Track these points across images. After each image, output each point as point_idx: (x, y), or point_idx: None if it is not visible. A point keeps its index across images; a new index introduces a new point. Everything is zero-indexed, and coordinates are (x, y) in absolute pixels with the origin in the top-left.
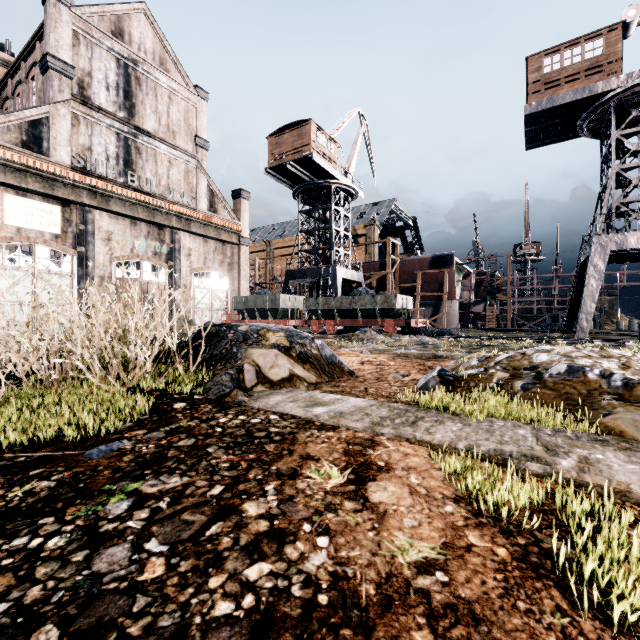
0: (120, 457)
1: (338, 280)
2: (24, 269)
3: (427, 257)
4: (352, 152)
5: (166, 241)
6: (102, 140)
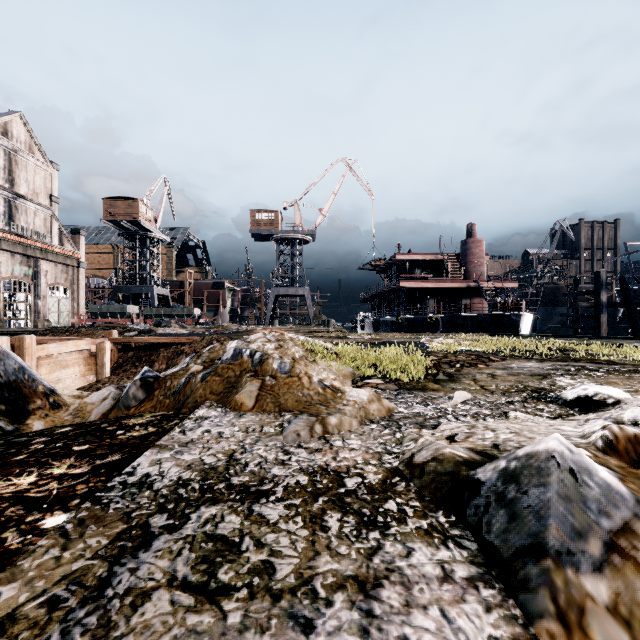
0: None
1: (155, 295)
2: None
3: (210, 282)
4: (160, 206)
5: (32, 266)
6: None
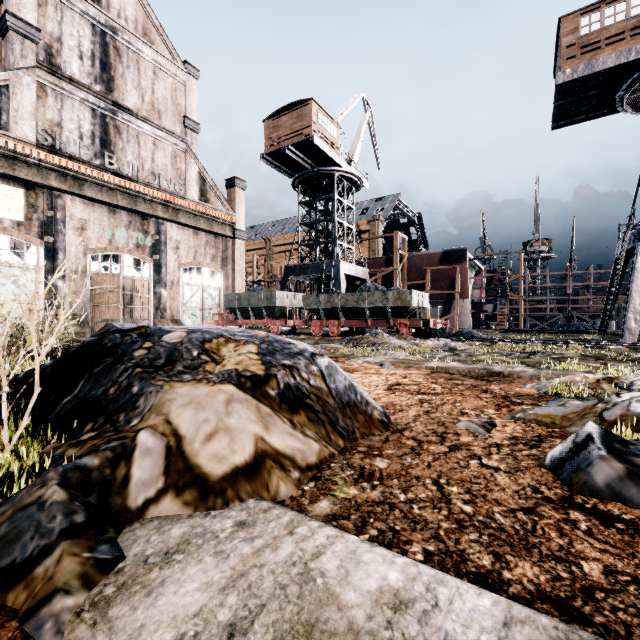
0: None
1: (341, 276)
2: None
3: (437, 252)
4: (356, 140)
5: (150, 232)
6: (74, 116)
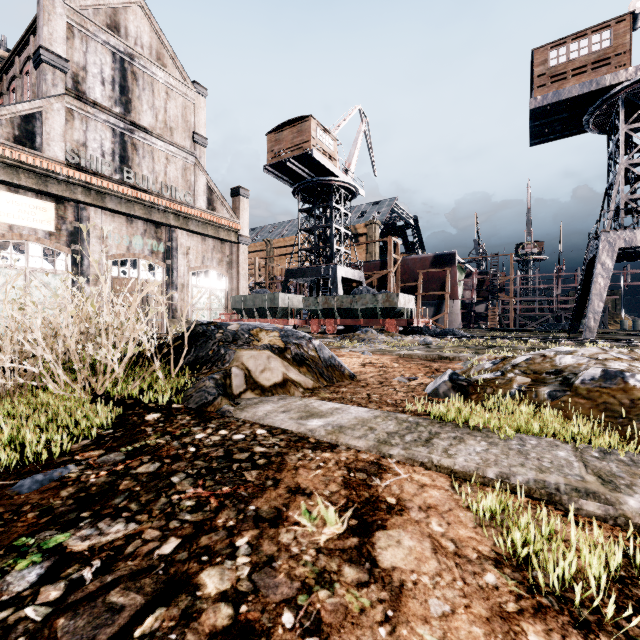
0: (57, 490)
1: (338, 279)
2: (16, 267)
3: (429, 256)
4: (353, 150)
5: (163, 239)
6: (97, 136)
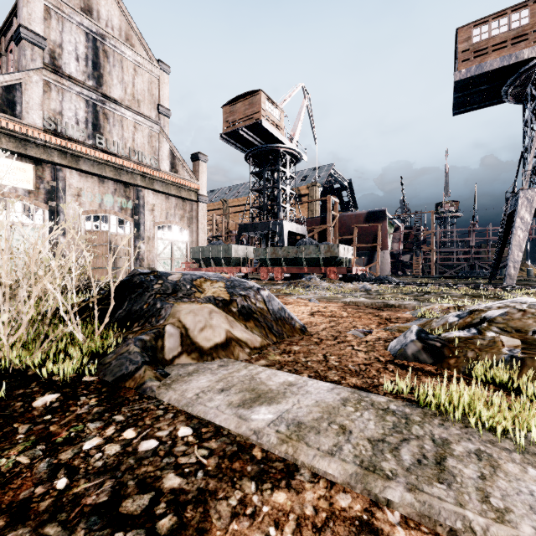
0: None
1: (285, 233)
2: None
3: (363, 213)
4: (297, 121)
5: (131, 197)
6: (72, 106)
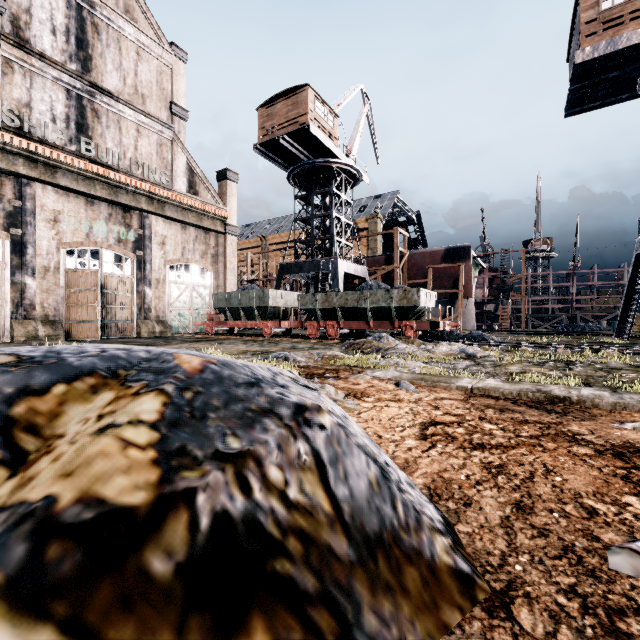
0: None
1: (340, 274)
2: None
3: (440, 249)
4: (354, 133)
5: (133, 226)
6: (46, 96)
